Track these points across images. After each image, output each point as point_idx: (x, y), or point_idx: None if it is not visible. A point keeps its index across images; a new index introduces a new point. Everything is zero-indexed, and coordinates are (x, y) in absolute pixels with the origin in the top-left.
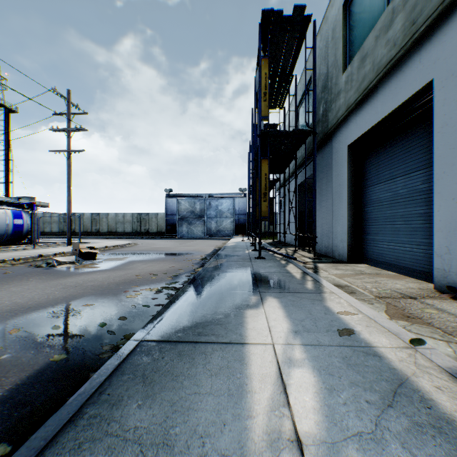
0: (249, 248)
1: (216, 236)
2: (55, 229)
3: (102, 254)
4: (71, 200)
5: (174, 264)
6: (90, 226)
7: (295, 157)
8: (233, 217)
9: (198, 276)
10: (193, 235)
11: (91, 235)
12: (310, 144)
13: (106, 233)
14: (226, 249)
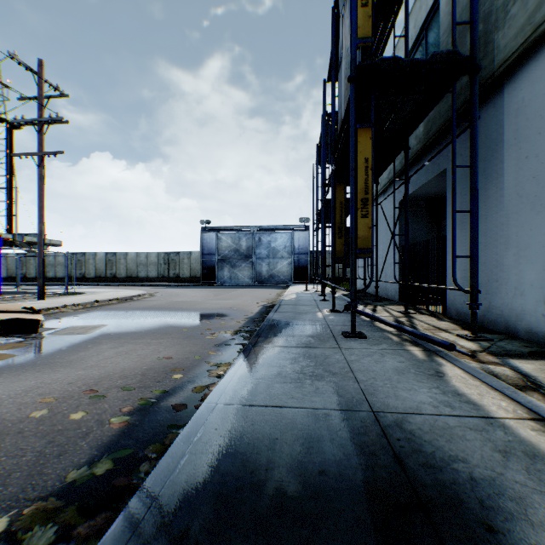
0: (320, 305)
1: (267, 283)
2: (60, 273)
3: (73, 316)
4: (44, 229)
5: (176, 347)
6: (104, 269)
7: (406, 146)
8: (291, 257)
9: (187, 449)
10: (238, 282)
11: (106, 282)
12: (433, 122)
13: (124, 279)
14: (282, 308)
